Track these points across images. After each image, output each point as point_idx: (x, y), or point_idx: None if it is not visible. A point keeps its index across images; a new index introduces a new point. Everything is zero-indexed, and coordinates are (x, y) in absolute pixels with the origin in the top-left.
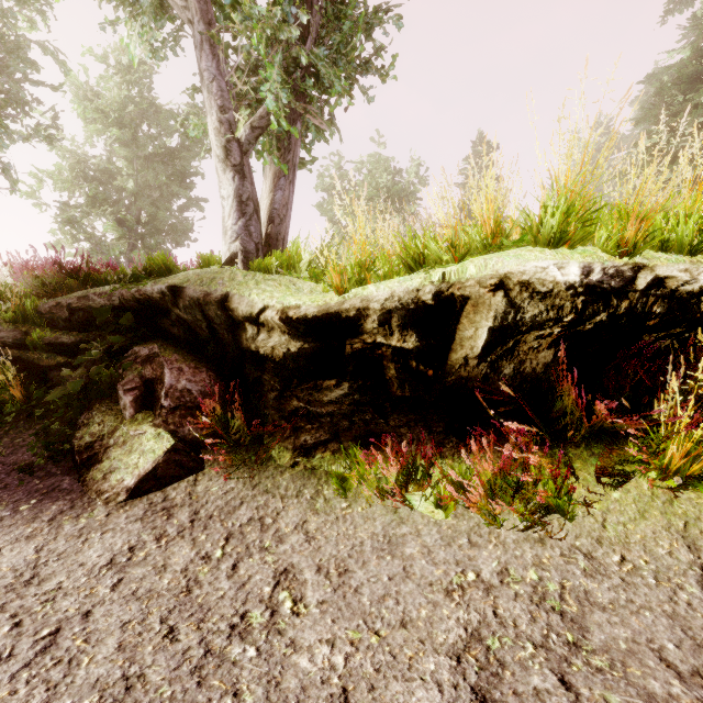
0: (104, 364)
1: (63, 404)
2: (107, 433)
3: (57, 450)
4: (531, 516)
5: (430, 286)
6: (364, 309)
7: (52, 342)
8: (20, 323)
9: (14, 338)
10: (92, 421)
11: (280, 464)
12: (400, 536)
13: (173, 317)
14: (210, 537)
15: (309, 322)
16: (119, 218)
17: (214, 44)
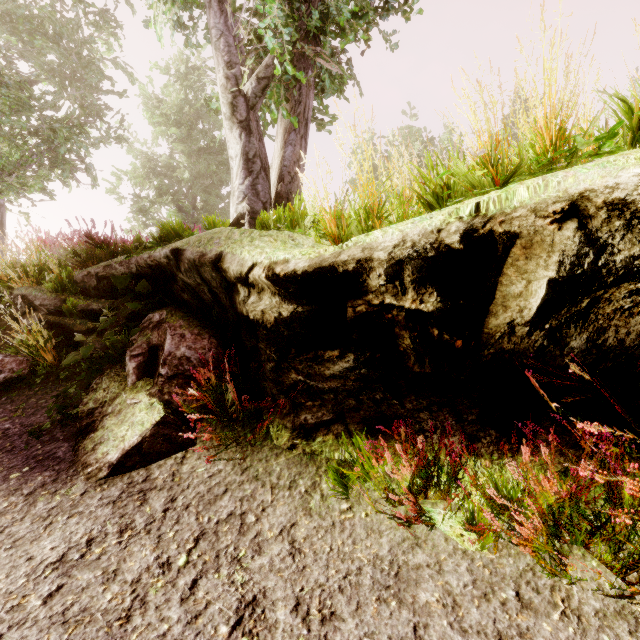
0: (114, 329)
1: (86, 368)
2: (108, 400)
3: (67, 414)
4: (634, 588)
5: (456, 223)
6: (365, 260)
7: (84, 309)
8: (59, 292)
9: (55, 306)
10: (100, 386)
11: (277, 444)
12: (413, 568)
13: (180, 283)
14: (178, 535)
15: (299, 279)
16: (179, 205)
17: (223, 0)
